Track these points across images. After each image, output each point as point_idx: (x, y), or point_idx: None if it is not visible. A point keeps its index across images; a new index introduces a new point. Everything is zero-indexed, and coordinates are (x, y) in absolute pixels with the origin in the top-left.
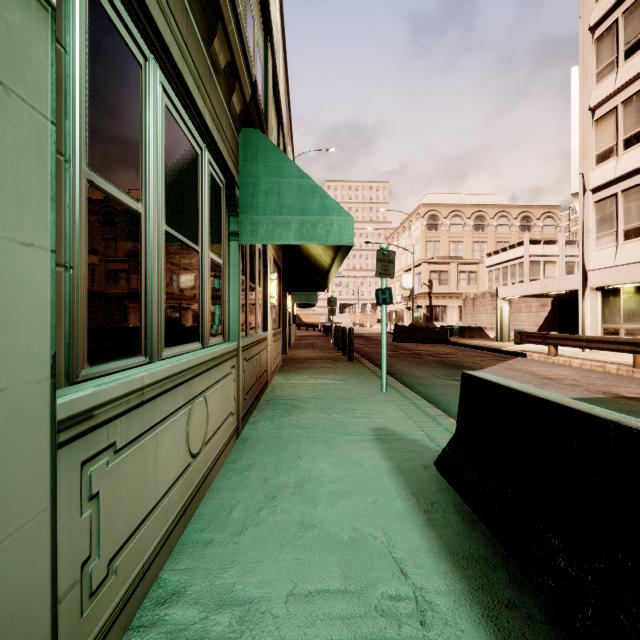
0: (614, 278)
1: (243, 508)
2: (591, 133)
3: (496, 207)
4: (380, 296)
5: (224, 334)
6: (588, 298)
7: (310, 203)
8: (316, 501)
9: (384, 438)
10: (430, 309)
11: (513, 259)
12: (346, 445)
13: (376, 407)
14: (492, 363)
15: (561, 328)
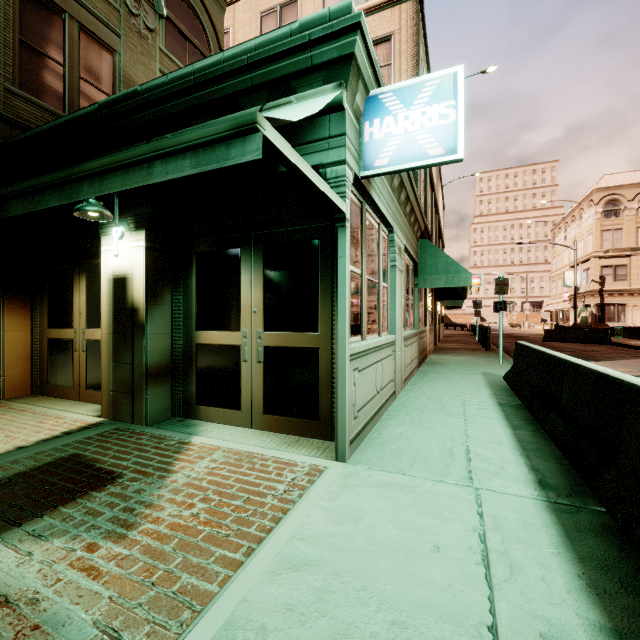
0: None
1: (426, 379)
2: None
3: None
4: (498, 306)
5: (413, 326)
6: None
7: (450, 269)
8: (451, 380)
9: (487, 374)
10: (601, 308)
11: None
12: (467, 374)
13: (490, 367)
14: (629, 358)
15: None
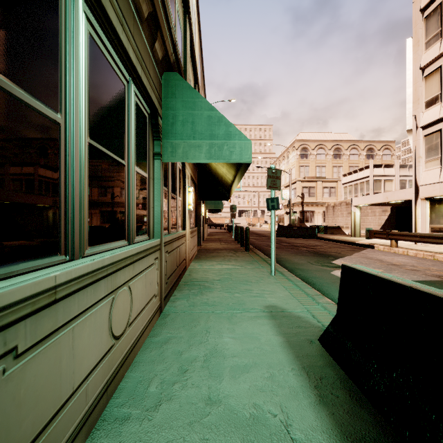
0: (439, 191)
1: (159, 381)
2: (421, 86)
3: (349, 142)
4: (270, 203)
5: (149, 233)
6: (419, 205)
7: (217, 130)
8: (221, 375)
9: (275, 315)
10: (302, 214)
11: (362, 178)
12: (245, 321)
13: (267, 288)
14: (350, 253)
15: (397, 227)
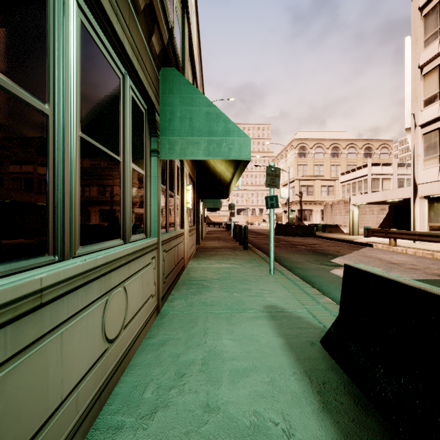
0: (438, 189)
1: (155, 386)
2: (420, 84)
3: (347, 140)
4: (269, 202)
5: (146, 231)
6: (418, 204)
7: (216, 126)
8: (220, 379)
9: (275, 315)
10: (301, 212)
11: (360, 177)
12: (245, 321)
13: (267, 287)
14: (349, 251)
15: (395, 226)
